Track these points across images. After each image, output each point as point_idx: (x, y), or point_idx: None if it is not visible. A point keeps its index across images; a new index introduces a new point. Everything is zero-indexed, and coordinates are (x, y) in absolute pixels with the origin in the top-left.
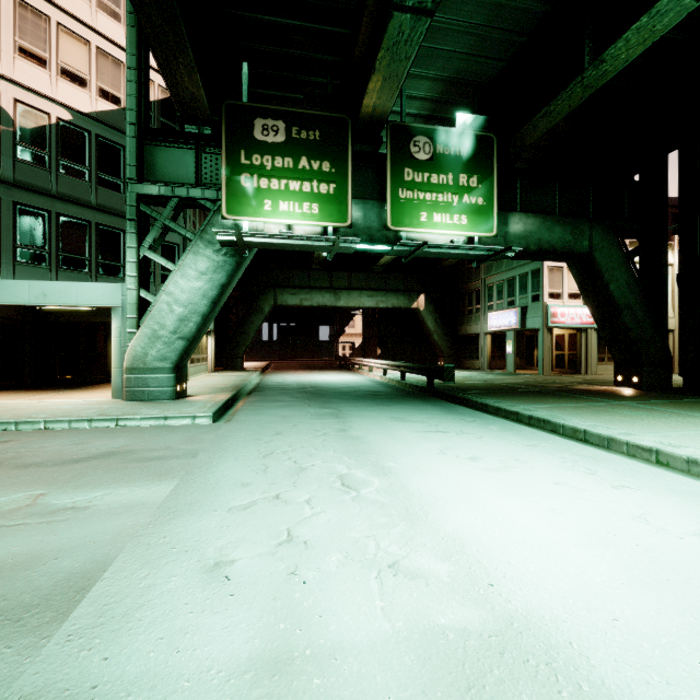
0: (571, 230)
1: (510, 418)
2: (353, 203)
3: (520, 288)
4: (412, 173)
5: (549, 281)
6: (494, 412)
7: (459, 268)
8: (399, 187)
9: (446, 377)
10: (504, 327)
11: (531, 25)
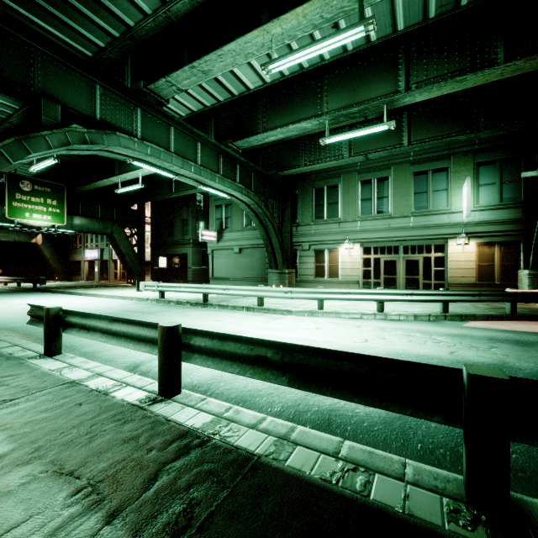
0: (103, 225)
1: (62, 294)
2: None
3: (101, 239)
4: (21, 195)
5: None
6: (58, 293)
7: None
8: (13, 201)
9: (42, 282)
10: (93, 258)
11: (76, 157)
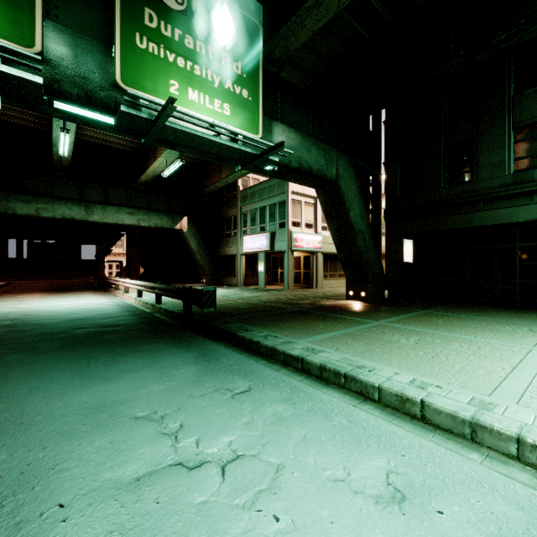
0: (324, 155)
1: (291, 365)
2: (52, 28)
3: (269, 216)
4: (157, 19)
5: (292, 212)
6: (268, 354)
7: (219, 197)
8: (136, 30)
9: (206, 303)
10: (257, 249)
11: None
